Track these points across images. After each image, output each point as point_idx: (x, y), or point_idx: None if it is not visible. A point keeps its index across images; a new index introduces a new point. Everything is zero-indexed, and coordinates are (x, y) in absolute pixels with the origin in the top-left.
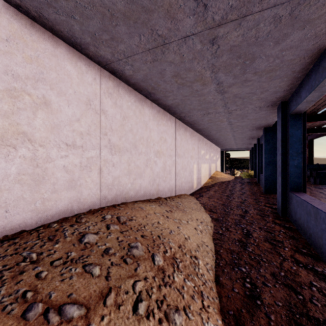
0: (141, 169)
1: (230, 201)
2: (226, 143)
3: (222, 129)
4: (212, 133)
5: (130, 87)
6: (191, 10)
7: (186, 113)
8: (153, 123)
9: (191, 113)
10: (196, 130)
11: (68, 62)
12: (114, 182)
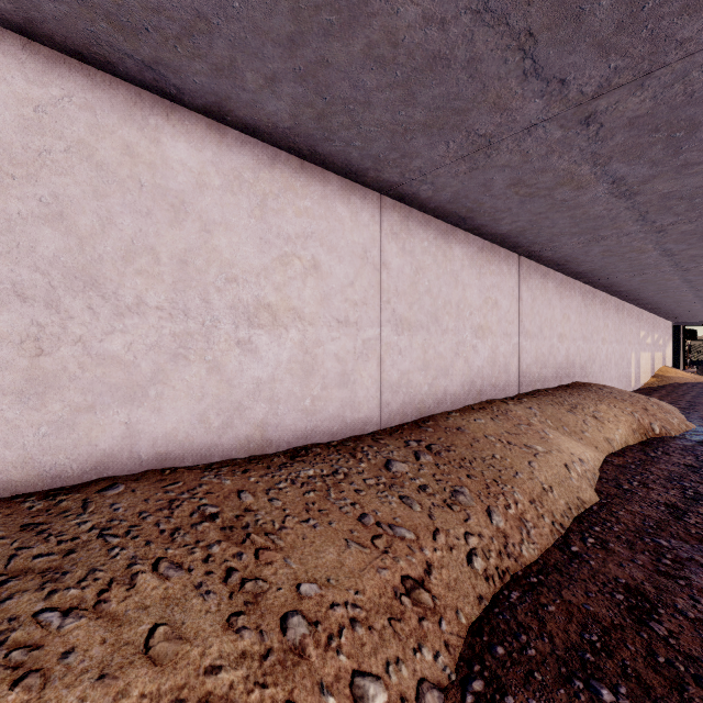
0: (594, 356)
1: (698, 400)
2: (688, 315)
3: (684, 301)
4: (663, 305)
5: (590, 287)
6: (672, 267)
7: (633, 294)
8: (600, 310)
9: (640, 293)
10: (636, 304)
11: (572, 289)
12: (584, 365)
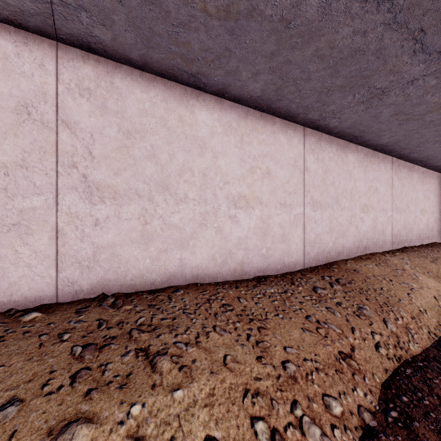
0: None
1: None
2: None
3: None
4: None
5: None
6: None
7: None
8: None
9: None
10: None
11: (431, 177)
12: (440, 230)
